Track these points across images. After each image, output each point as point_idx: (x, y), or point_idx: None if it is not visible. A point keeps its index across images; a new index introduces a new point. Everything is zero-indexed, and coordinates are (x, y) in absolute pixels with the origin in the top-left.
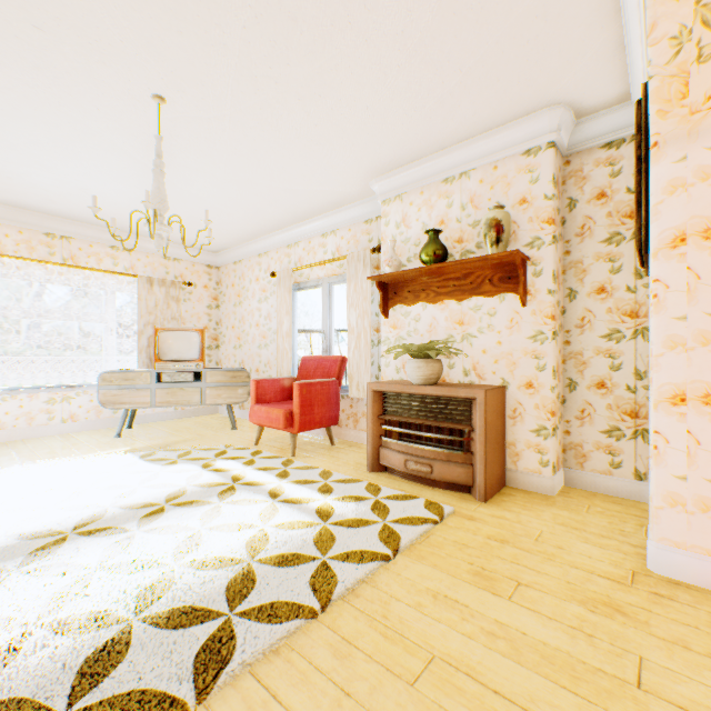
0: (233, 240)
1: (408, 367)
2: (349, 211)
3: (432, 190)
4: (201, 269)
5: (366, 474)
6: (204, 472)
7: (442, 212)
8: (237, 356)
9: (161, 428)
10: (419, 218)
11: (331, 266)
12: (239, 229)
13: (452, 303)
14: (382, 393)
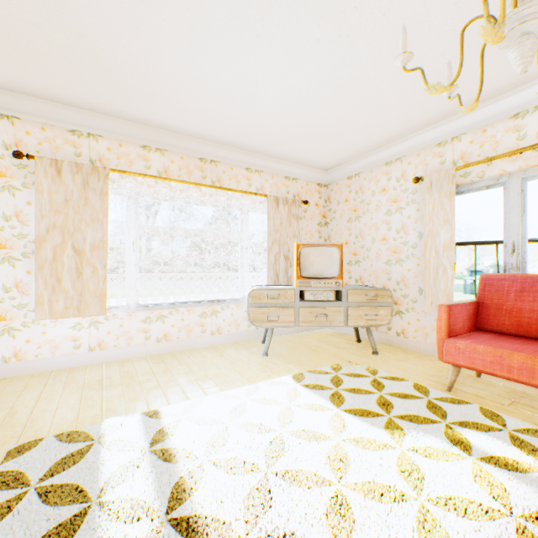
0: (357, 151)
1: None
2: None
3: None
4: (312, 188)
5: None
6: (474, 462)
7: None
8: (351, 272)
9: (293, 345)
10: None
11: (535, 153)
12: (377, 133)
13: None
14: None
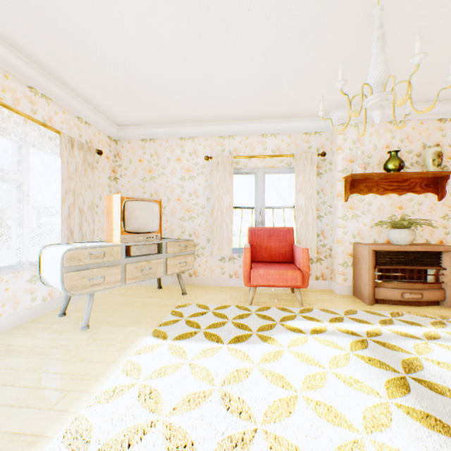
0: (159, 119)
1: (401, 234)
2: (294, 123)
3: (380, 125)
4: (104, 139)
5: (375, 308)
6: (310, 337)
7: (387, 141)
8: None
9: (104, 307)
10: (370, 140)
11: (271, 159)
12: (185, 111)
13: (394, 196)
14: (374, 252)
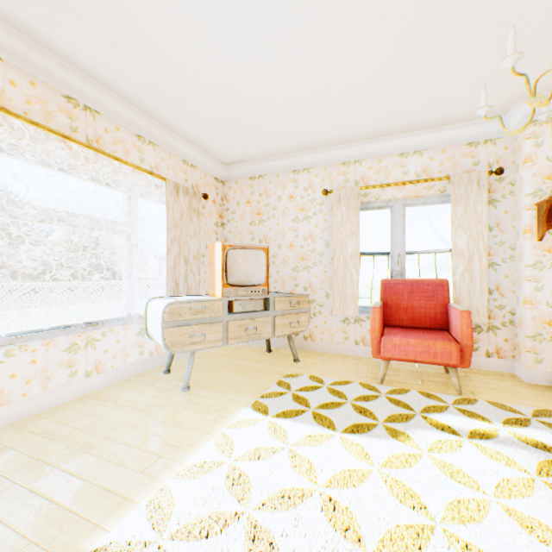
0: (268, 151)
1: None
2: (450, 131)
3: None
4: (210, 181)
5: None
6: (467, 441)
7: None
8: None
9: (207, 368)
10: None
11: (414, 186)
12: (297, 138)
13: None
14: None
